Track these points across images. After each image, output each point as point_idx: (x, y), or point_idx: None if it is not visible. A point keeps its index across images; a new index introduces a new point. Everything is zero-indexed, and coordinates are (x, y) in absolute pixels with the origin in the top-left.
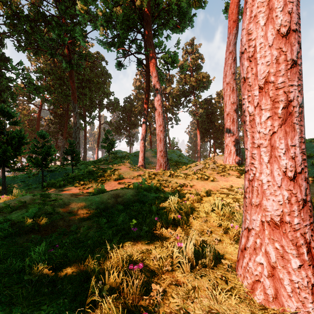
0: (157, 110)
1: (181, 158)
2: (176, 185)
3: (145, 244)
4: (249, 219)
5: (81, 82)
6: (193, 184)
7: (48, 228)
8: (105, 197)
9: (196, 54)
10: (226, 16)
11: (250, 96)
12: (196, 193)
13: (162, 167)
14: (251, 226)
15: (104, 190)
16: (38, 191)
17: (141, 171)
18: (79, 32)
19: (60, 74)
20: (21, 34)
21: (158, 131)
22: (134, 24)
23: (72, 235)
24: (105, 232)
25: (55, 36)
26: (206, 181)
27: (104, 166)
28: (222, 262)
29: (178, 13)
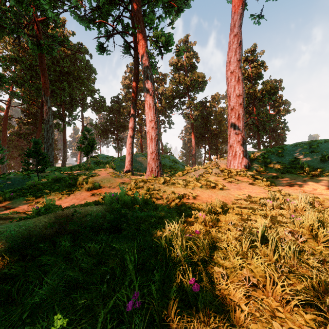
0: (147, 101)
1: (176, 163)
2: (173, 195)
3: None
4: None
5: (58, 74)
6: (196, 194)
7: None
8: (39, 225)
9: (191, 53)
10: None
11: None
12: (208, 209)
13: (154, 172)
14: None
15: (51, 208)
16: None
17: (126, 178)
18: None
19: (32, 63)
20: None
21: (149, 128)
22: None
23: None
24: None
25: (14, 2)
26: (213, 189)
27: (80, 171)
28: None
29: None
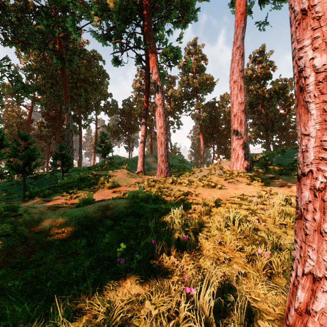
0: (157, 110)
1: (184, 164)
2: (179, 193)
3: (136, 283)
4: (316, 258)
5: (75, 81)
6: (198, 192)
7: (0, 257)
8: (90, 211)
9: (199, 55)
10: (232, 11)
11: (318, 37)
12: (203, 203)
13: (163, 173)
14: (321, 272)
15: (91, 201)
16: (18, 201)
17: (140, 178)
18: (70, 22)
19: (52, 72)
20: (7, 26)
21: (159, 133)
22: (132, 15)
23: (30, 270)
24: (81, 262)
25: (43, 26)
26: (213, 188)
27: (99, 172)
28: (261, 326)
29: (180, 5)
